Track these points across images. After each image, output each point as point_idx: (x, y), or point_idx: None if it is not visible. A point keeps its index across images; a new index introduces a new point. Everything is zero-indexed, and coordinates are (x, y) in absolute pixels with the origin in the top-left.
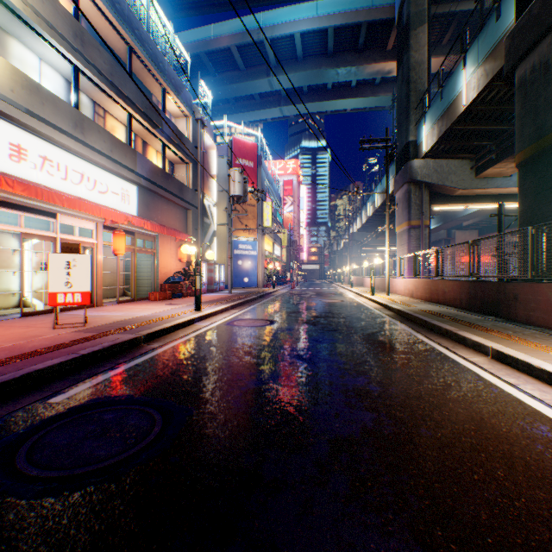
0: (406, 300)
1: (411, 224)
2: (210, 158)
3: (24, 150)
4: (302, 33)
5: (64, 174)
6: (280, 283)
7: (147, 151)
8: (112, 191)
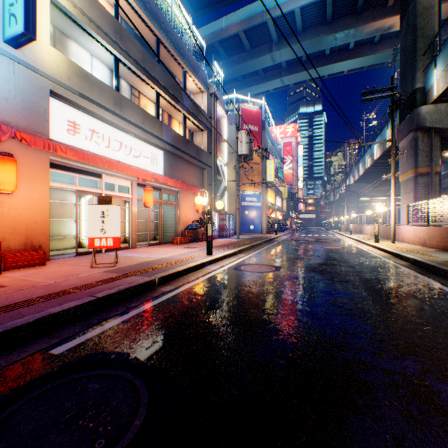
0: (418, 249)
1: (418, 172)
2: (222, 125)
3: (78, 125)
4: (301, 7)
5: (107, 143)
6: (281, 230)
7: (172, 123)
8: (144, 155)
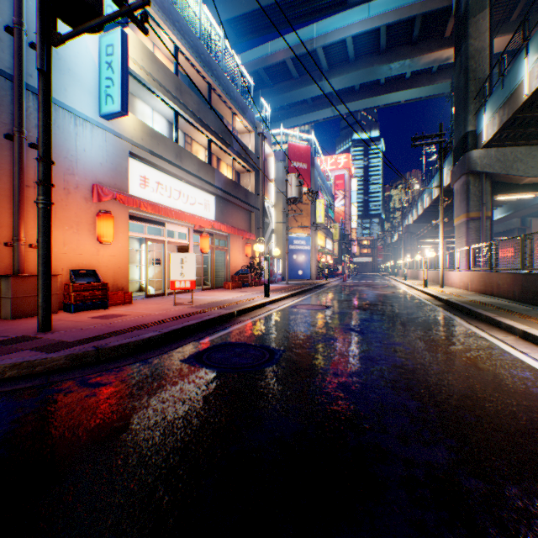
0: (459, 292)
1: (470, 216)
2: (269, 165)
3: (147, 179)
4: (353, 36)
5: (169, 193)
6: (332, 275)
7: (220, 166)
8: (198, 202)
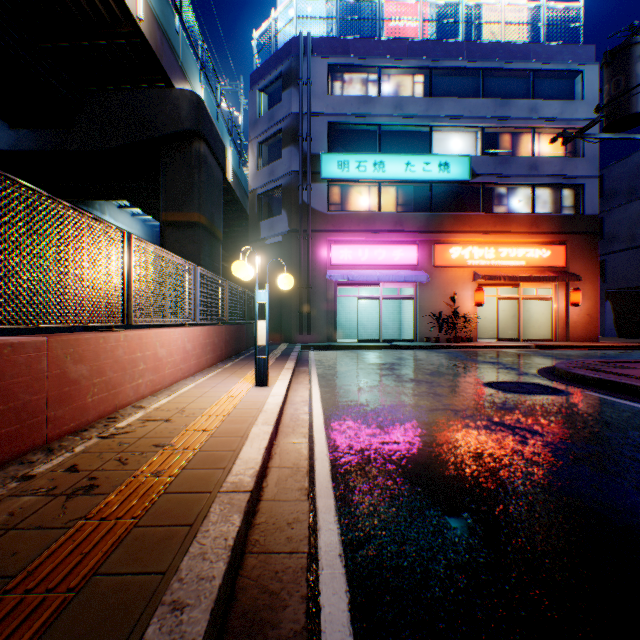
0: None
1: None
2: None
3: None
4: None
5: None
6: None
7: None
8: None
